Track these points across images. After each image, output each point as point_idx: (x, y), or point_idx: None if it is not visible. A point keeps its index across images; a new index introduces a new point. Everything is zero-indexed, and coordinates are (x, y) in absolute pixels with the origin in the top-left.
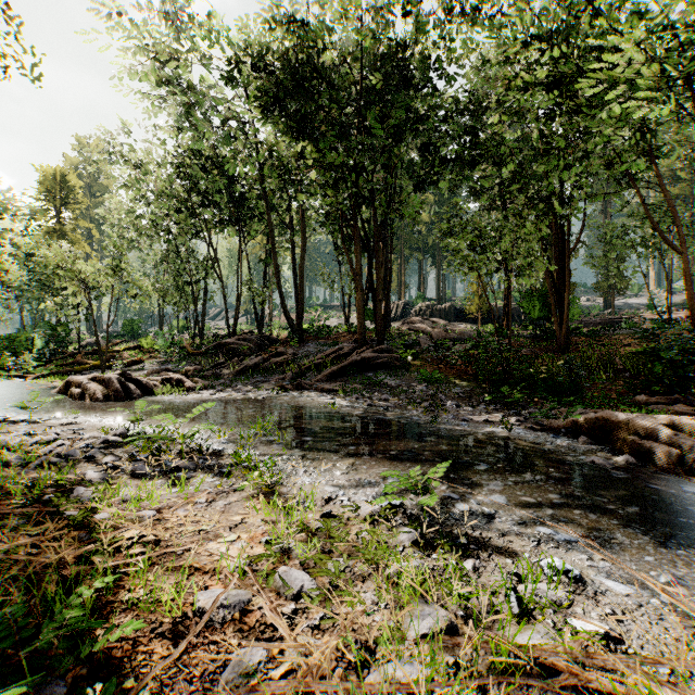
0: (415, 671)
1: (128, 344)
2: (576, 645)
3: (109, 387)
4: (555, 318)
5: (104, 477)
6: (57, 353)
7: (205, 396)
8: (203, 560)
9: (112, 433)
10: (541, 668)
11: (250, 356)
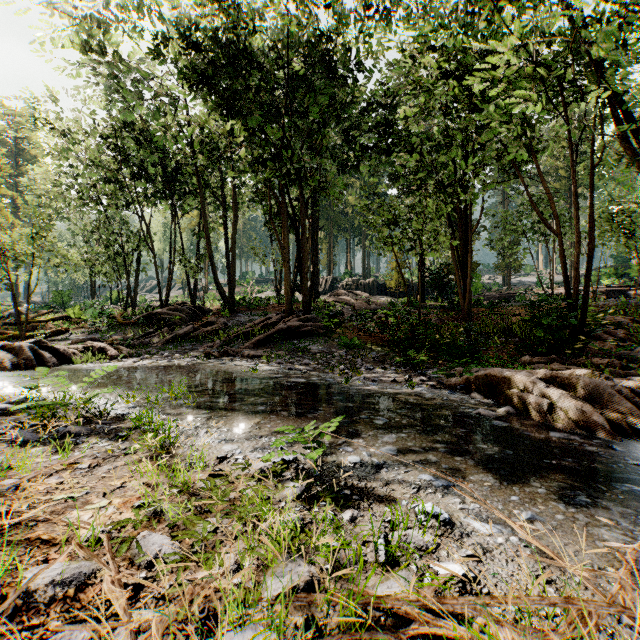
0: (255, 638)
1: (56, 315)
2: (429, 591)
3: (20, 355)
4: (460, 291)
5: None
6: None
7: (127, 364)
8: (57, 531)
9: (6, 401)
10: (395, 618)
11: (181, 326)
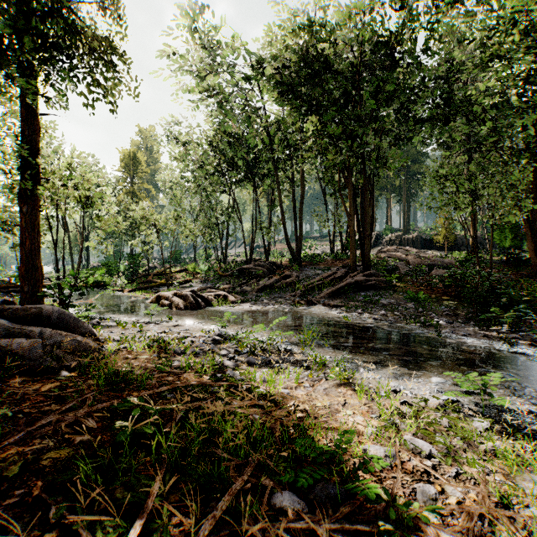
0: None
1: (176, 268)
2: None
3: (186, 300)
4: (529, 248)
5: (234, 364)
6: (134, 274)
7: (247, 308)
8: (344, 426)
9: (213, 334)
10: None
11: (264, 278)
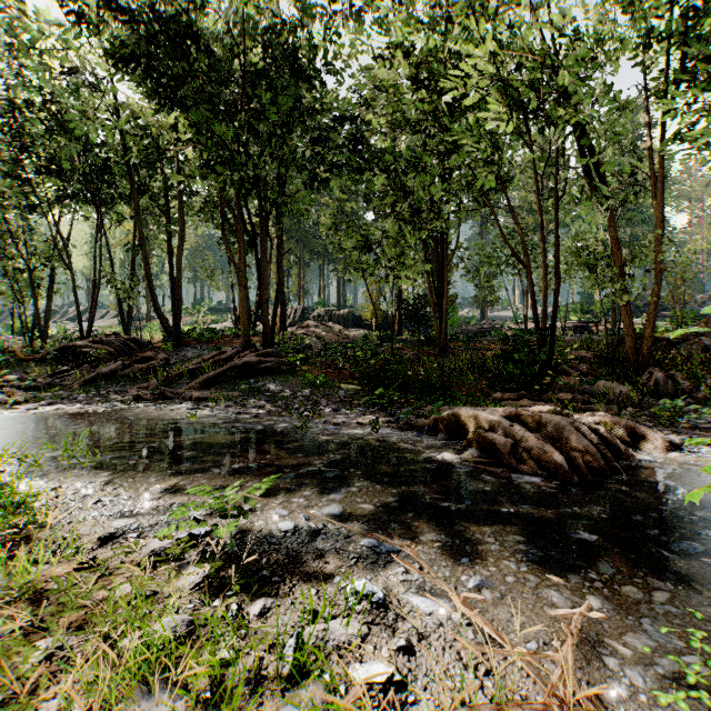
0: None
1: None
2: None
3: None
4: (436, 324)
5: None
6: None
7: (18, 412)
8: None
9: None
10: None
11: (107, 362)
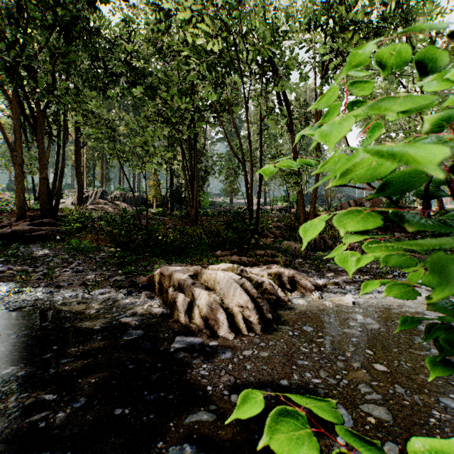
0: None
1: None
2: None
3: None
4: (189, 203)
5: None
6: None
7: None
8: None
9: None
10: None
11: None
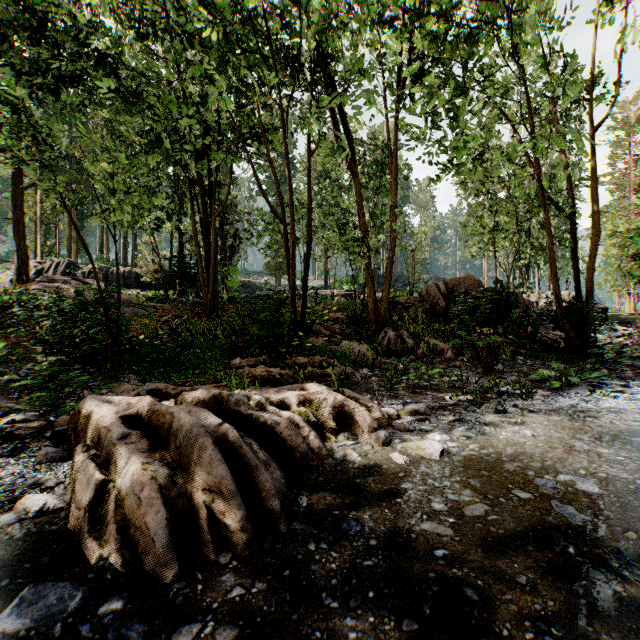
0: None
1: None
2: None
3: None
4: (202, 282)
5: None
6: None
7: None
8: None
9: None
10: None
11: None
